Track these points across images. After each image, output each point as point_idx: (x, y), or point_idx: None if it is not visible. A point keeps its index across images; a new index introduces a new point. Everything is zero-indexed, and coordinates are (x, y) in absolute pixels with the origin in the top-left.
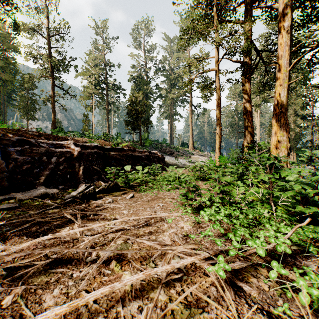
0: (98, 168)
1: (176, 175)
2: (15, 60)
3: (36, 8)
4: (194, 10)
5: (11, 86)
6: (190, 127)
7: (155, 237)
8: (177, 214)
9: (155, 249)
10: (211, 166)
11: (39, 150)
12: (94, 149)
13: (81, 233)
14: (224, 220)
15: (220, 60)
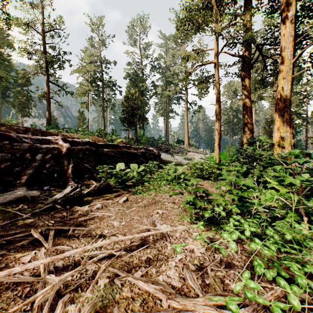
0: (90, 166)
1: (175, 174)
2: (10, 56)
3: (30, 3)
4: (192, 0)
5: (6, 83)
6: (186, 125)
7: (156, 269)
8: (182, 227)
9: (158, 310)
10: (212, 164)
11: (21, 146)
12: (85, 145)
13: (46, 265)
14: (264, 251)
15: (220, 51)
